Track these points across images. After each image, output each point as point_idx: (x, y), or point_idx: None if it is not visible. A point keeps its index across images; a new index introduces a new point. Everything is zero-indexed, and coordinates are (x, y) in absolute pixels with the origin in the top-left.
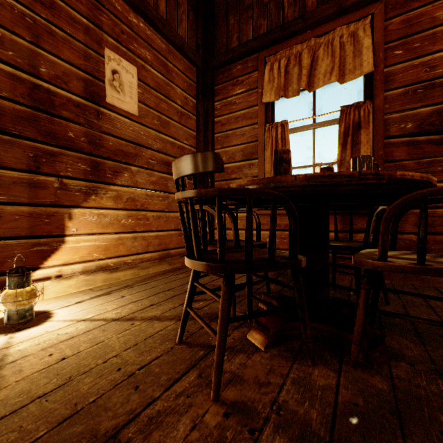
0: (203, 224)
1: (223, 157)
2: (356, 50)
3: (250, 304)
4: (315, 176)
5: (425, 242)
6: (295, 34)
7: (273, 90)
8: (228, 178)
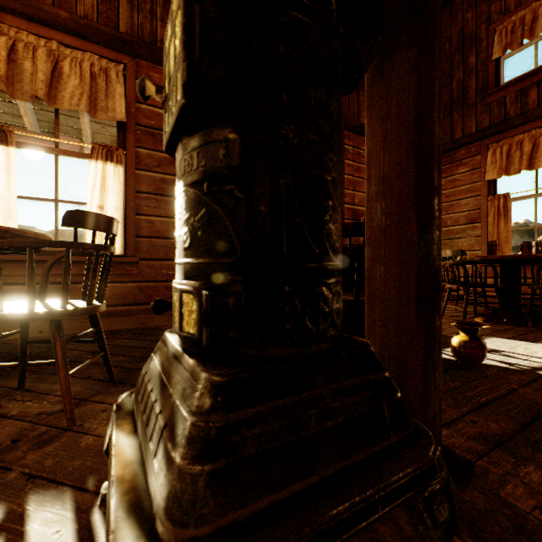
0: (451, 272)
1: (447, 221)
2: None
3: (475, 309)
4: (502, 256)
5: None
6: (517, 127)
7: (495, 170)
8: (452, 237)
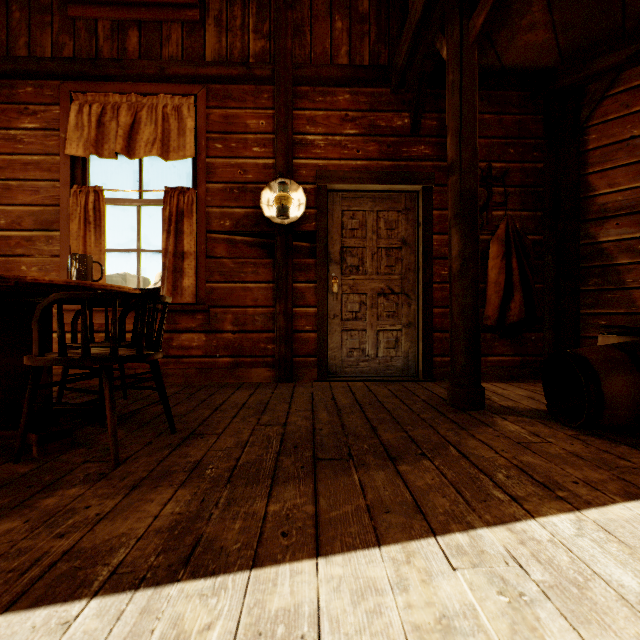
0: None
1: (1, 219)
2: (181, 128)
3: None
4: None
5: (62, 338)
6: (113, 79)
7: (81, 141)
8: (10, 253)
